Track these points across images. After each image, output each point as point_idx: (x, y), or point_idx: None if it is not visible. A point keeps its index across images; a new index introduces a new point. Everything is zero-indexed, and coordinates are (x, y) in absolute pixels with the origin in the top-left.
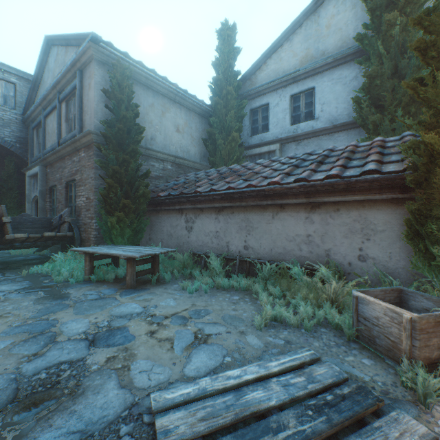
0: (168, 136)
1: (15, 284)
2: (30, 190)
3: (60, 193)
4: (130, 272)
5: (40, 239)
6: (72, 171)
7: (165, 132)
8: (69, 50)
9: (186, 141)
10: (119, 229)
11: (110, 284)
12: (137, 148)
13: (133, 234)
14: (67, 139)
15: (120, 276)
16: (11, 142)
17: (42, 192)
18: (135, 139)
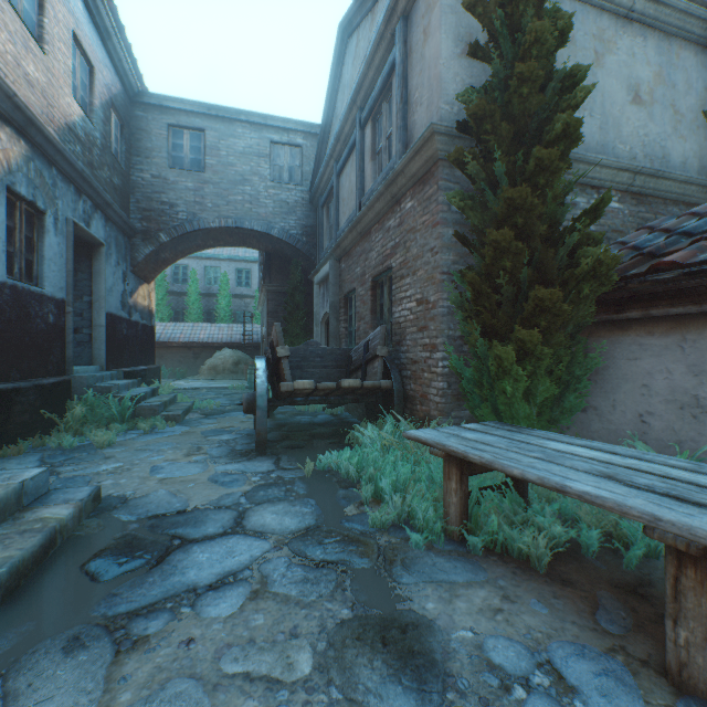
0: (610, 119)
1: (289, 509)
2: (318, 306)
3: (362, 302)
4: (704, 614)
5: (334, 392)
6: (384, 252)
7: (601, 109)
8: (378, 8)
9: (658, 128)
10: (523, 379)
11: (542, 588)
12: (577, 124)
13: (551, 393)
14: (374, 189)
15: (552, 544)
16: (296, 236)
17: (334, 304)
18: (561, 106)
